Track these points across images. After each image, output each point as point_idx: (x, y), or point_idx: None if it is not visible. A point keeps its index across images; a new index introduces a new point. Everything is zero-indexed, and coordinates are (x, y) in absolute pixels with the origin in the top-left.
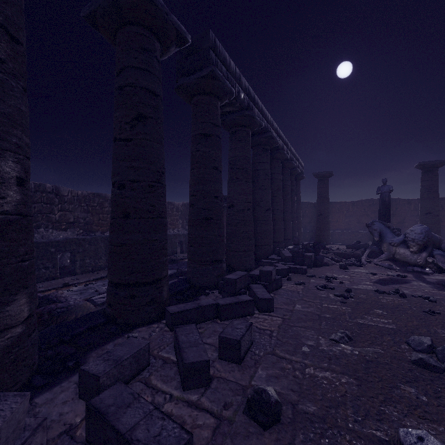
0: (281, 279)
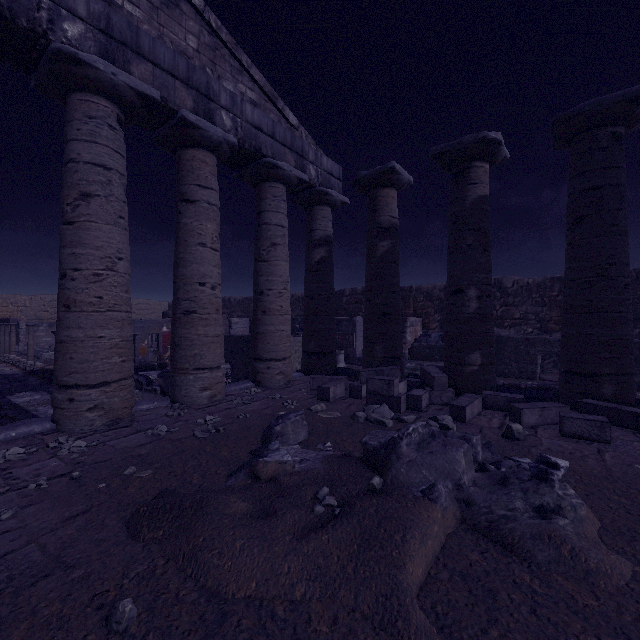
0: None
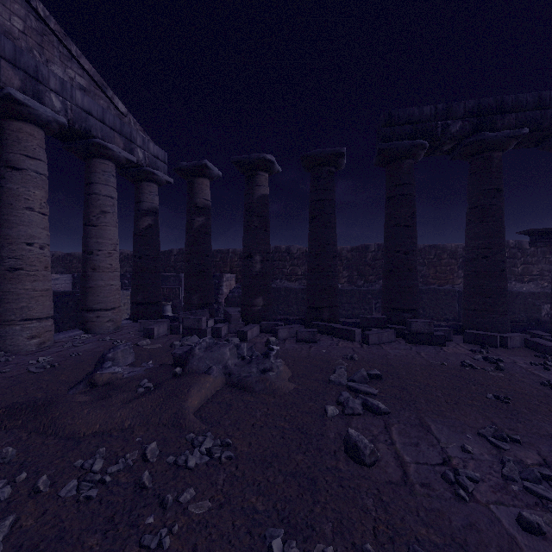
0: (444, 338)
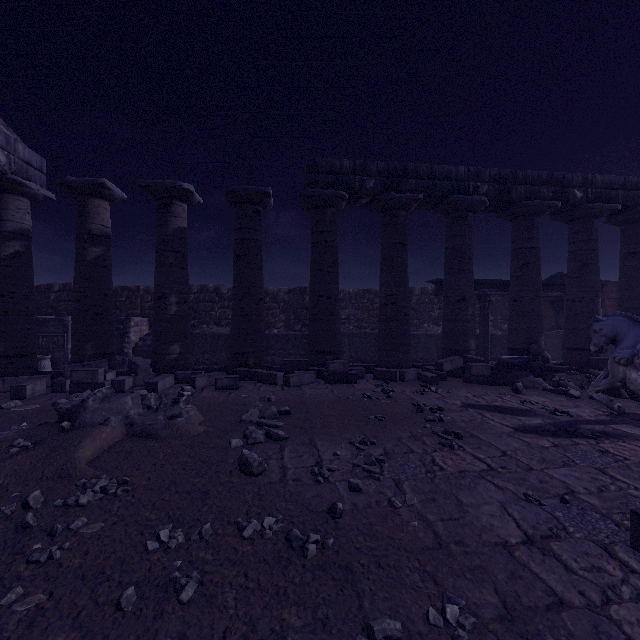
0: (356, 376)
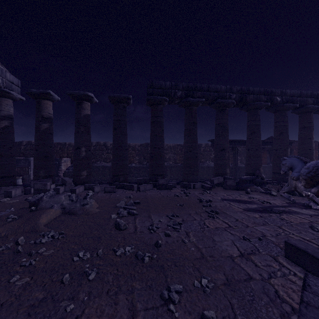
0: (172, 186)
